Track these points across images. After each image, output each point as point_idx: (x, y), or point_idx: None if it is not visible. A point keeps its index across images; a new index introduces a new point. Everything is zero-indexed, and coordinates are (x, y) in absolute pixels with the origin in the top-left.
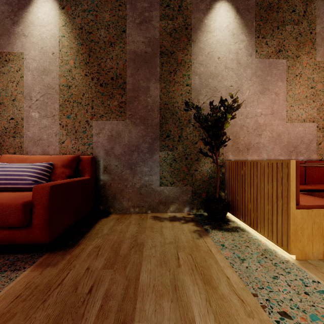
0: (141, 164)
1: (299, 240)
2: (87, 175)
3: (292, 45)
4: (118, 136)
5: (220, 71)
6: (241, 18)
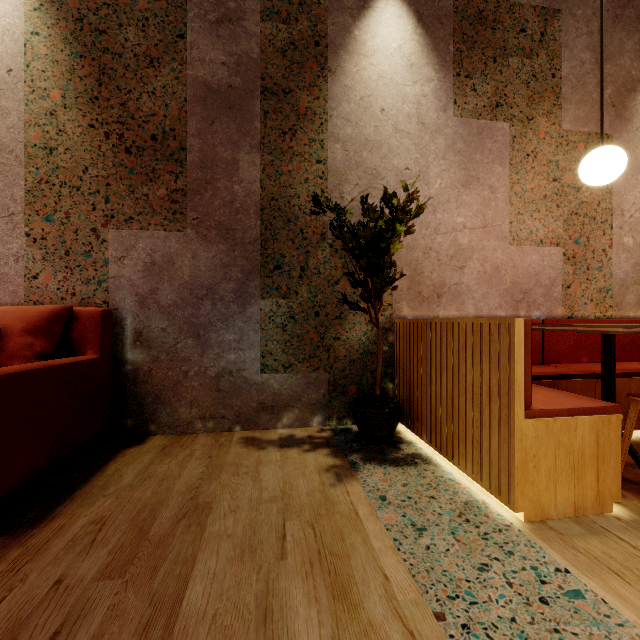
0: (220, 326)
1: (532, 482)
2: (91, 352)
3: (521, 96)
4: (167, 265)
5: (386, 137)
6: (426, 35)
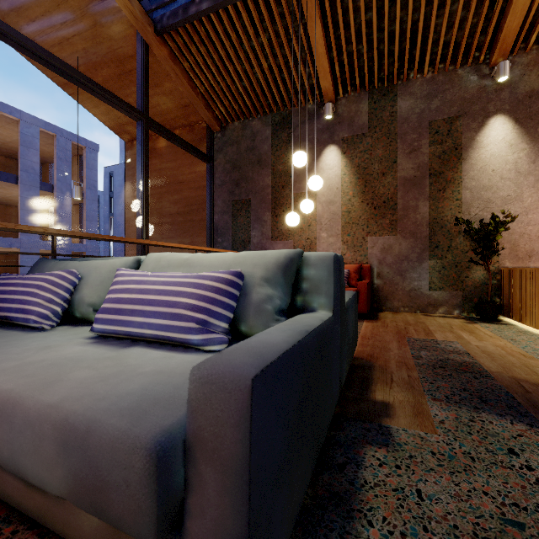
0: (410, 271)
1: None
2: (367, 279)
3: None
4: (389, 248)
5: (495, 183)
6: (520, 128)
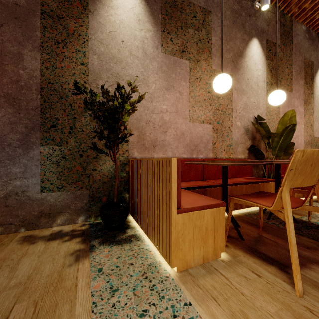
0: (8, 163)
1: (181, 249)
2: None
3: (194, 49)
4: None
5: (125, 57)
6: (147, 6)
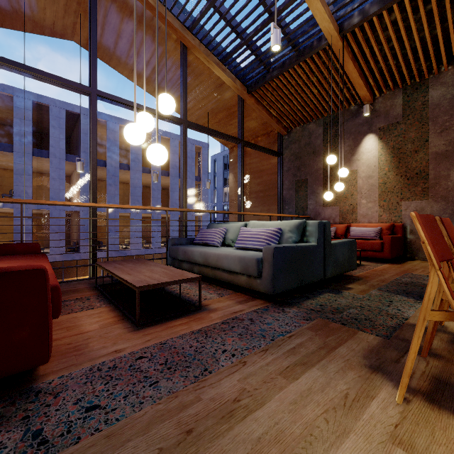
0: None
1: None
2: (399, 235)
3: None
4: (421, 210)
5: None
6: None
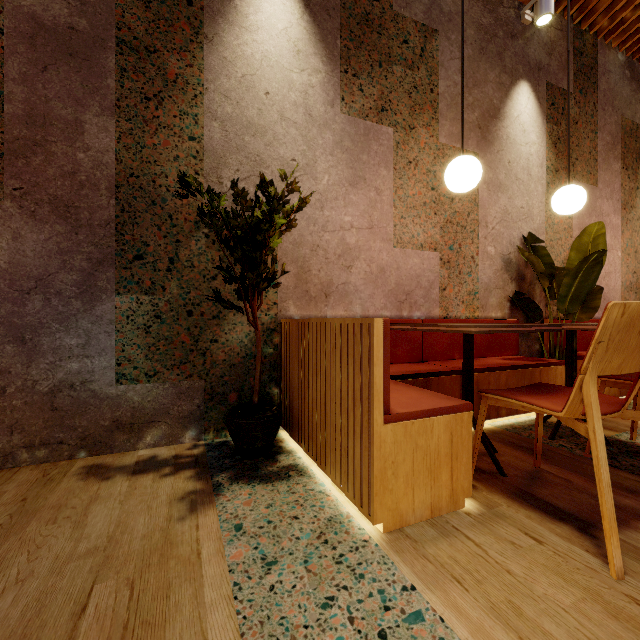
0: (56, 327)
1: (391, 490)
2: None
3: (404, 104)
4: None
5: (271, 123)
6: (313, 23)
